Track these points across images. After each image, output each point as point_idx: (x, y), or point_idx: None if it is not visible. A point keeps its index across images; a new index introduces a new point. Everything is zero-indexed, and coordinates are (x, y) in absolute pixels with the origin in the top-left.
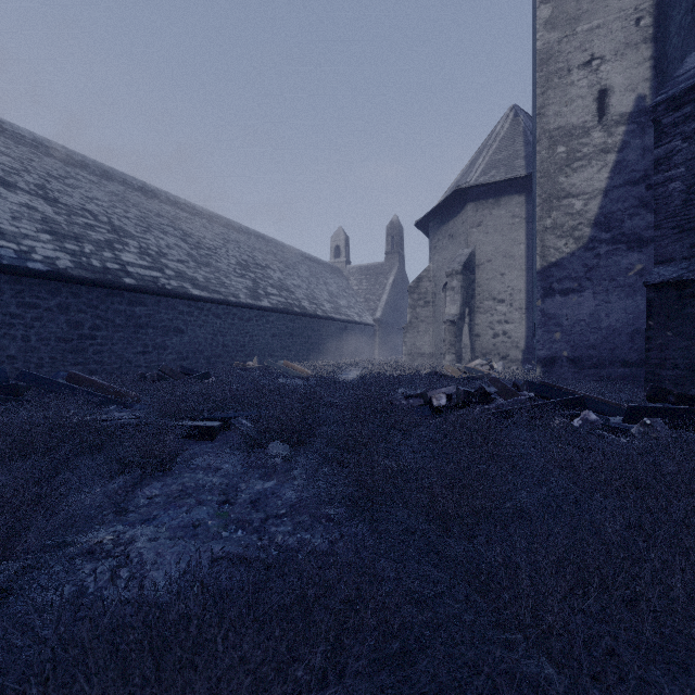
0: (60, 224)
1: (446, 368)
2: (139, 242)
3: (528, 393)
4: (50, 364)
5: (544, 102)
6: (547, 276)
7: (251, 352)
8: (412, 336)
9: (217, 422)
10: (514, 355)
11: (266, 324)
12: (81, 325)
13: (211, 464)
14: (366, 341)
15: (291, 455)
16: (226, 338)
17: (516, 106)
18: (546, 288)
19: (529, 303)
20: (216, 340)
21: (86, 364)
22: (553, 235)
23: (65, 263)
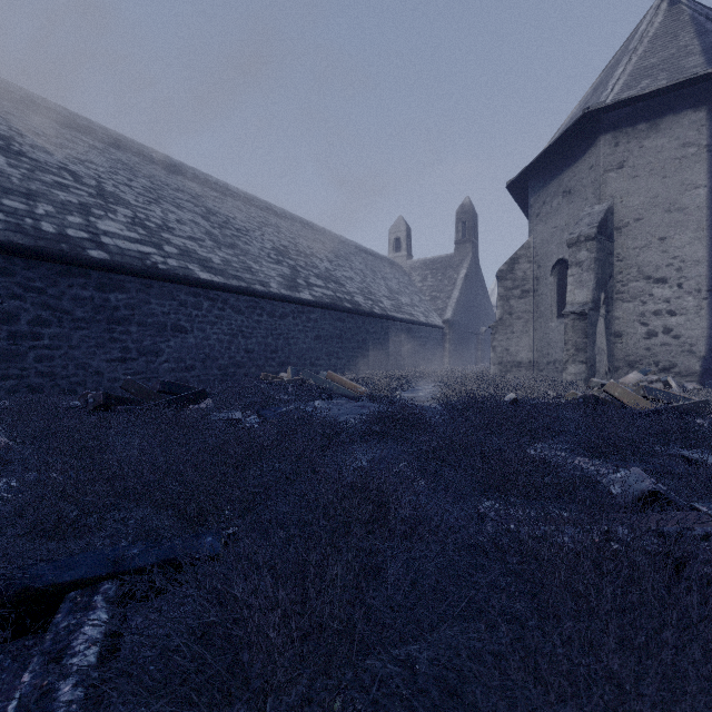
0: (9, 176)
1: (609, 389)
2: (135, 212)
3: None
4: None
5: None
6: None
7: (286, 360)
8: (503, 338)
9: None
10: (685, 365)
11: (307, 322)
12: (15, 317)
13: None
14: (434, 347)
15: None
16: (250, 340)
17: None
18: None
19: None
20: (236, 343)
21: (23, 377)
22: None
23: None
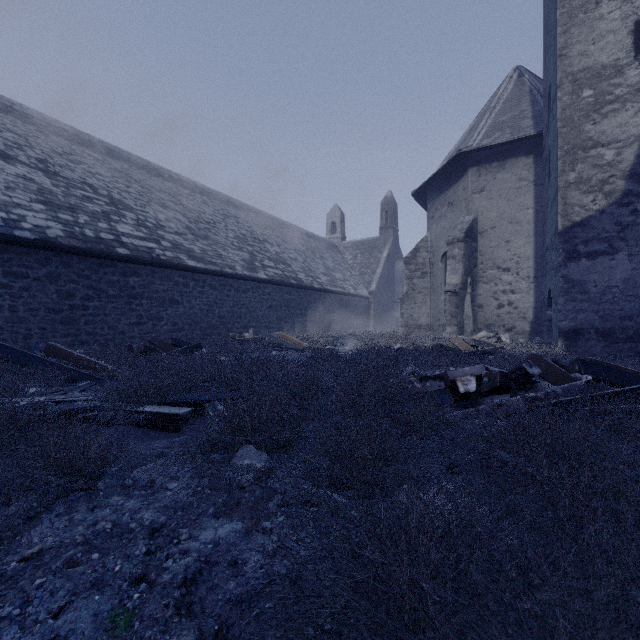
0: (56, 195)
1: (453, 341)
2: (137, 215)
3: (582, 376)
4: (39, 335)
5: (566, 42)
6: (571, 237)
7: (247, 323)
8: (408, 307)
9: (185, 409)
10: (520, 327)
11: (262, 295)
12: (73, 295)
13: (154, 480)
14: (361, 313)
15: (267, 470)
16: (222, 309)
17: (520, 67)
18: (569, 251)
19: (538, 271)
20: (212, 311)
21: (77, 335)
22: (577, 190)
23: (56, 232)
